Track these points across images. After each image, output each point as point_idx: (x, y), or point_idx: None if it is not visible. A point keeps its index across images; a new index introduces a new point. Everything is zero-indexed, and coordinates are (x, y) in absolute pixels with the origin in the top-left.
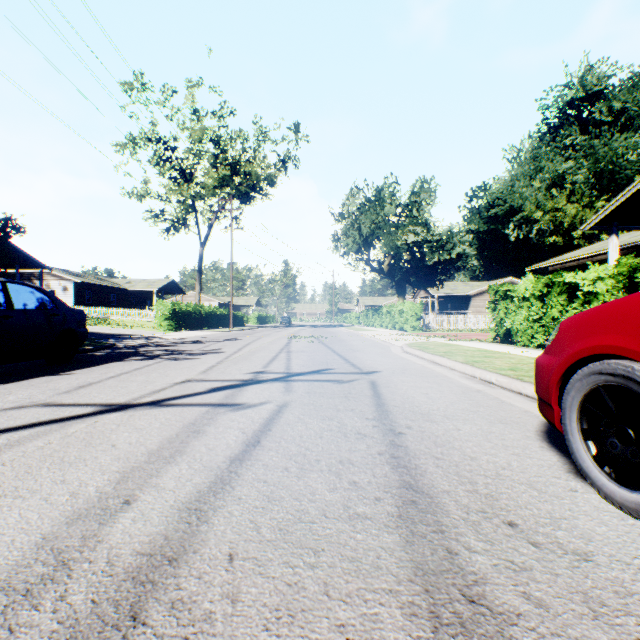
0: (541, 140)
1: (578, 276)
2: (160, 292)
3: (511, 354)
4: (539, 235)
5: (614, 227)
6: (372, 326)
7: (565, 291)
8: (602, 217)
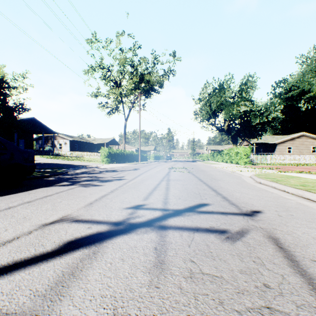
0: None
1: None
2: (108, 144)
3: None
4: None
5: None
6: (216, 161)
7: None
8: None
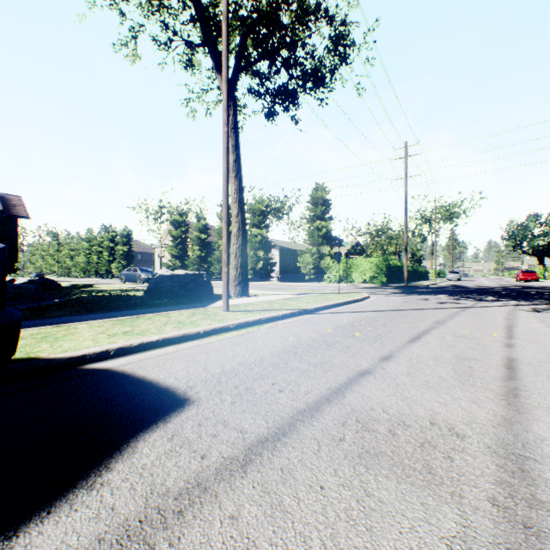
0: None
1: None
2: None
3: None
4: None
5: None
6: None
7: None
8: None
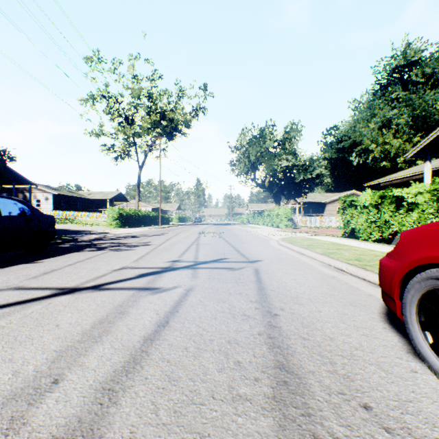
0: (375, 95)
1: (404, 191)
2: (112, 201)
3: (355, 247)
4: (373, 161)
5: (428, 156)
6: (257, 224)
7: (394, 202)
8: (419, 149)
